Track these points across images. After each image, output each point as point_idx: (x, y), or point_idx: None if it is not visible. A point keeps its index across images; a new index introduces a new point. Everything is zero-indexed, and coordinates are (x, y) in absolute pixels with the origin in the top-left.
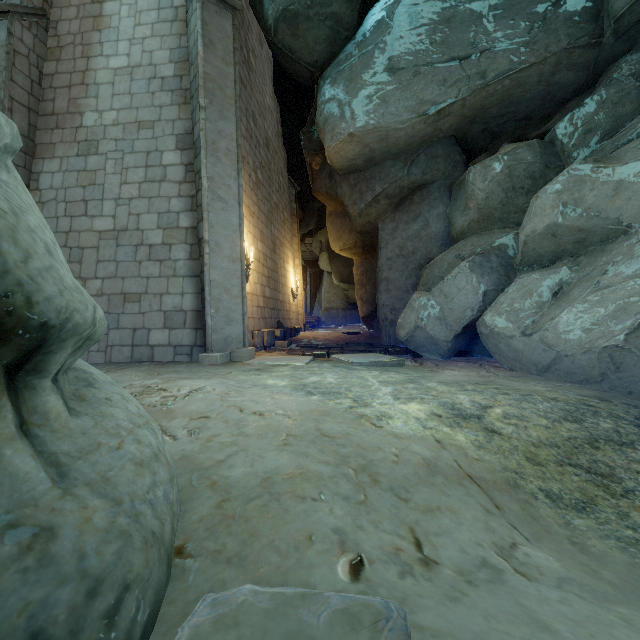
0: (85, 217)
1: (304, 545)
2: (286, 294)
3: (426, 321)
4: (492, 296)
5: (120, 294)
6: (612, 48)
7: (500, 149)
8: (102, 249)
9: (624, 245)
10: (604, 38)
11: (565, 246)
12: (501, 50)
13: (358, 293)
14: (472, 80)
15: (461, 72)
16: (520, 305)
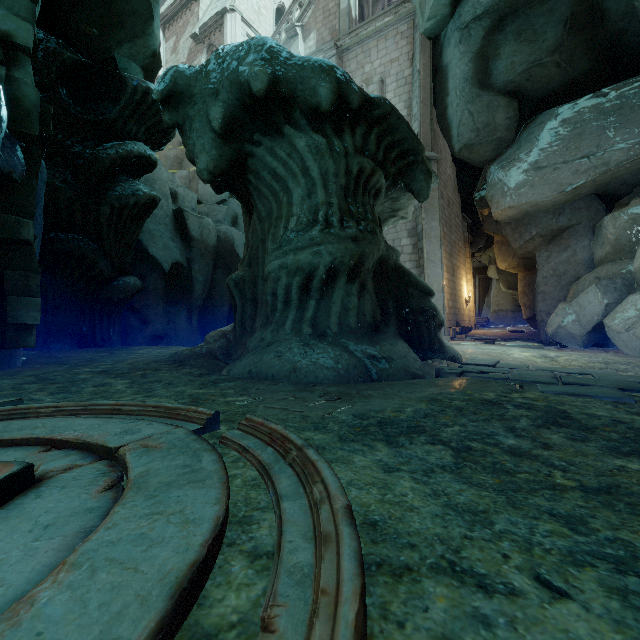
0: None
1: None
2: (461, 303)
3: (565, 323)
4: (613, 307)
5: None
6: None
7: (630, 203)
8: None
9: None
10: None
11: None
12: (620, 148)
13: (521, 301)
14: (598, 168)
15: (589, 164)
16: (628, 313)
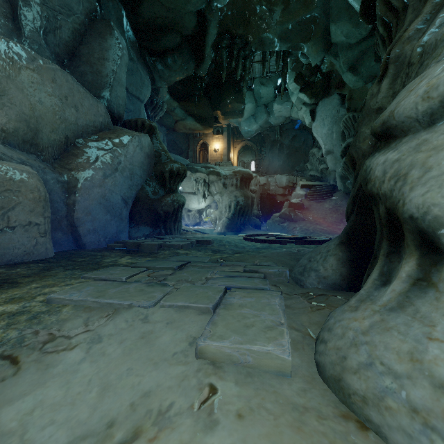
0: None
1: (245, 410)
2: None
3: None
4: None
5: None
6: None
7: None
8: None
9: None
10: None
11: None
12: None
13: None
14: None
15: None
16: None
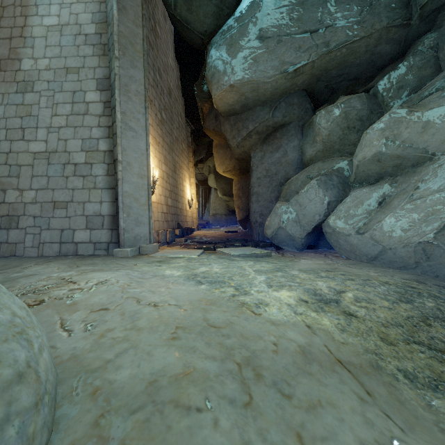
0: (22, 141)
1: None
2: (184, 203)
3: (286, 223)
4: (334, 205)
5: (50, 202)
6: (417, 28)
7: (338, 99)
8: (36, 166)
9: (430, 168)
10: (412, 20)
11: (386, 169)
12: (340, 26)
13: (236, 203)
14: (319, 48)
15: (311, 41)
16: (354, 212)
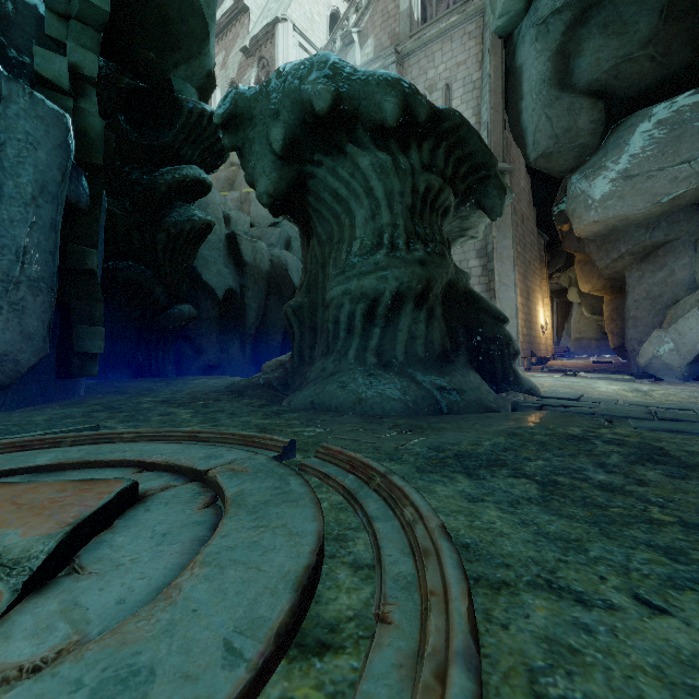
0: None
1: None
2: (537, 330)
3: (661, 352)
4: None
5: None
6: None
7: None
8: None
9: None
10: None
11: None
12: None
13: (608, 327)
14: None
15: (690, 171)
16: None
